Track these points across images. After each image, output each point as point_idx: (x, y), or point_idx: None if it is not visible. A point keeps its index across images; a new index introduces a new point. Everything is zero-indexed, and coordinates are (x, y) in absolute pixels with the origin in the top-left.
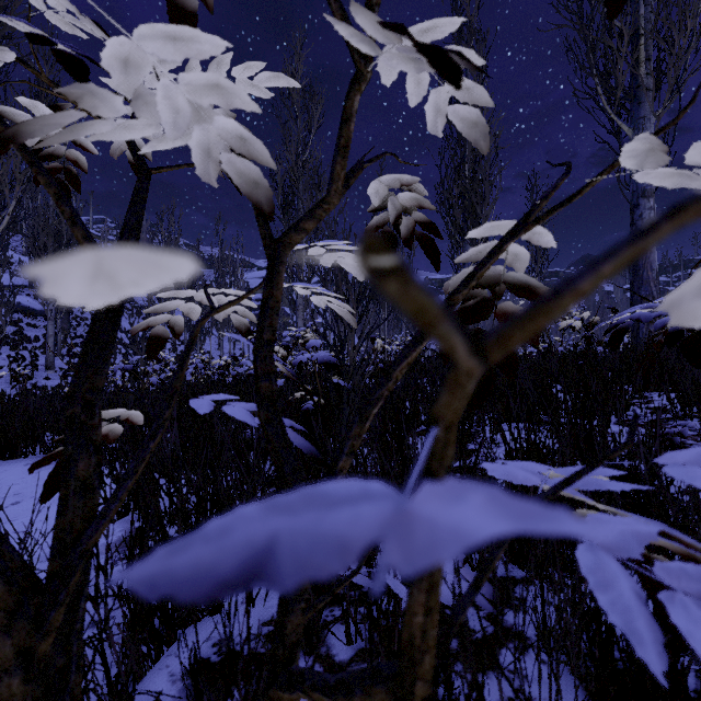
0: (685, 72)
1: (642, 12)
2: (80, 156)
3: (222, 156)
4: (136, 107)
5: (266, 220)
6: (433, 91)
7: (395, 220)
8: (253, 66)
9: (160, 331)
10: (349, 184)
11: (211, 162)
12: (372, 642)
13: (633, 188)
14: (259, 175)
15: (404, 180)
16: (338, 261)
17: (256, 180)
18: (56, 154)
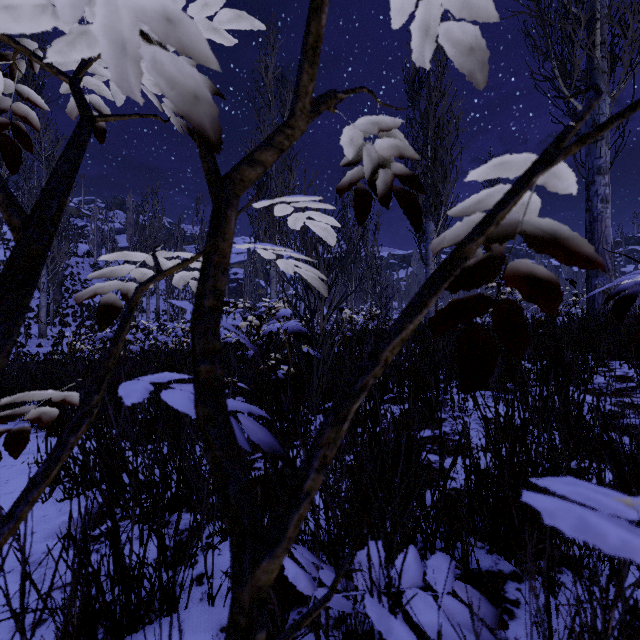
0: (638, 55)
1: None
2: (29, 111)
3: (143, 50)
4: None
5: (211, 151)
6: (422, 2)
7: (371, 175)
8: (212, 2)
9: (111, 299)
10: (320, 110)
11: (131, 64)
12: None
13: (589, 166)
14: (196, 82)
15: (383, 122)
16: (307, 222)
17: (194, 90)
18: (1, 108)
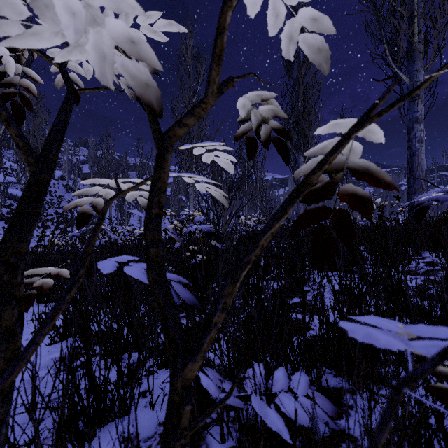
0: (444, 41)
1: (416, 1)
2: (31, 84)
3: (116, 59)
4: (37, 11)
5: (156, 118)
6: (287, 21)
7: (257, 128)
8: (152, 15)
9: (86, 209)
10: (223, 91)
11: (108, 66)
12: (241, 447)
13: (410, 117)
14: (147, 77)
15: (264, 95)
16: (215, 158)
17: (146, 82)
18: (12, 83)
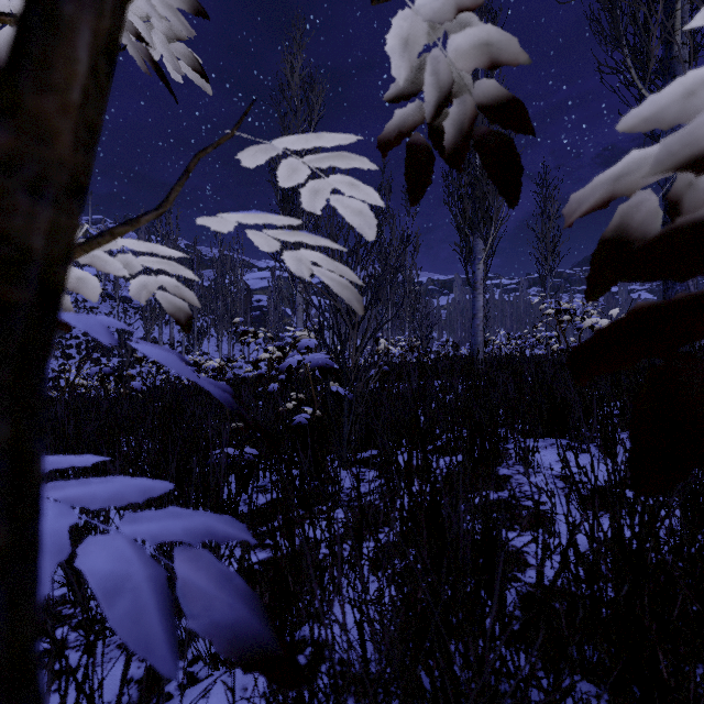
0: None
1: None
2: None
3: None
4: None
5: None
6: None
7: (436, 112)
8: None
9: None
10: None
11: None
12: None
13: None
14: None
15: None
16: (333, 199)
17: None
18: None
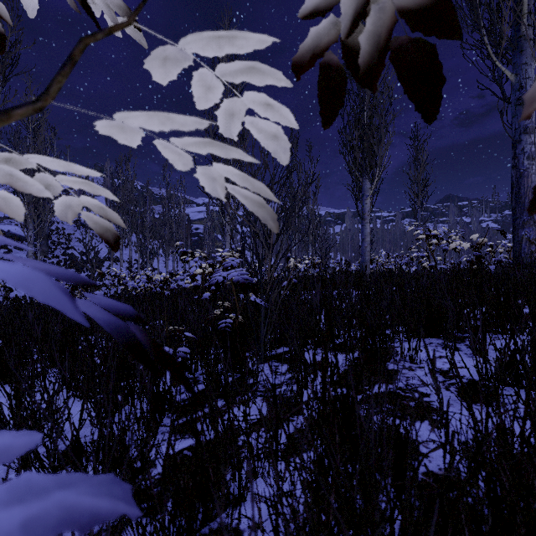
0: None
1: None
2: None
3: None
4: None
5: None
6: None
7: (352, 25)
8: None
9: None
10: None
11: None
12: None
13: (515, 126)
14: None
15: None
16: (248, 122)
17: None
18: None
